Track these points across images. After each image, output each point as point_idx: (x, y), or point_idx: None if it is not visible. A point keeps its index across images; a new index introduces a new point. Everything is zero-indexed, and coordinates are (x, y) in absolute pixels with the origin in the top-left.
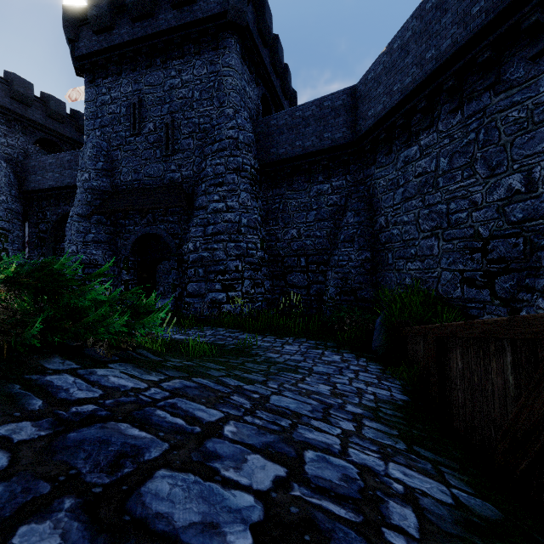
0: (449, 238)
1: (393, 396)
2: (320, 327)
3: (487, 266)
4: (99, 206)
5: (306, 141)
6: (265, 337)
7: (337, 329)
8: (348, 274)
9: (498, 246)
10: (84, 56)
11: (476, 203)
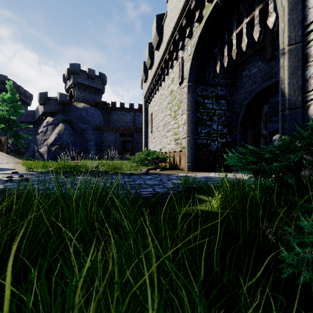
0: None
1: None
2: None
3: None
4: None
5: (24, 119)
6: None
7: None
8: None
9: None
10: None
11: None
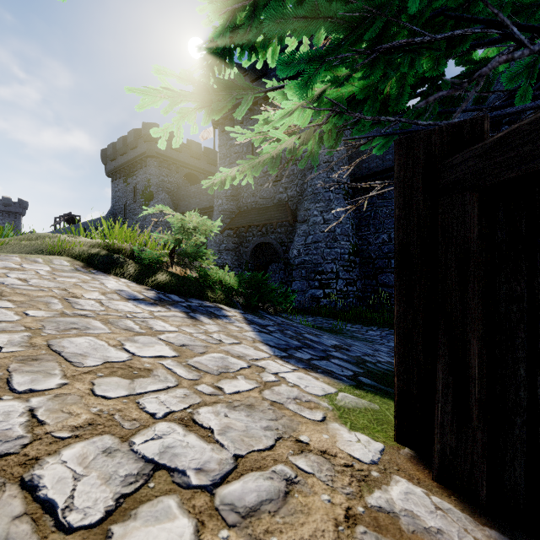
0: None
1: None
2: None
3: None
4: (229, 224)
5: None
6: (354, 325)
7: None
8: None
9: None
10: None
11: None
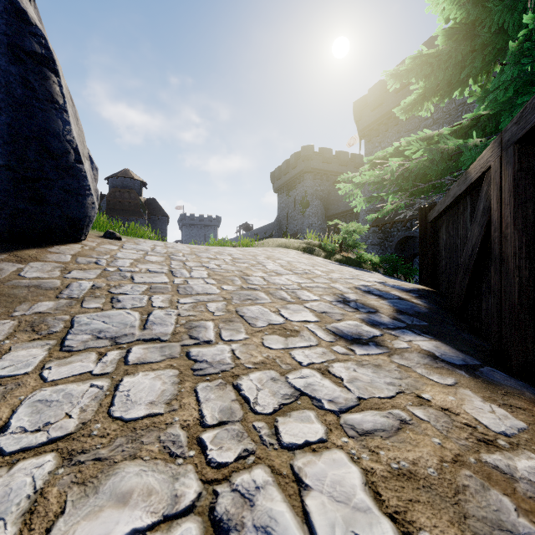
0: None
1: None
2: None
3: None
4: (374, 222)
5: None
6: None
7: None
8: None
9: None
10: (365, 128)
11: None
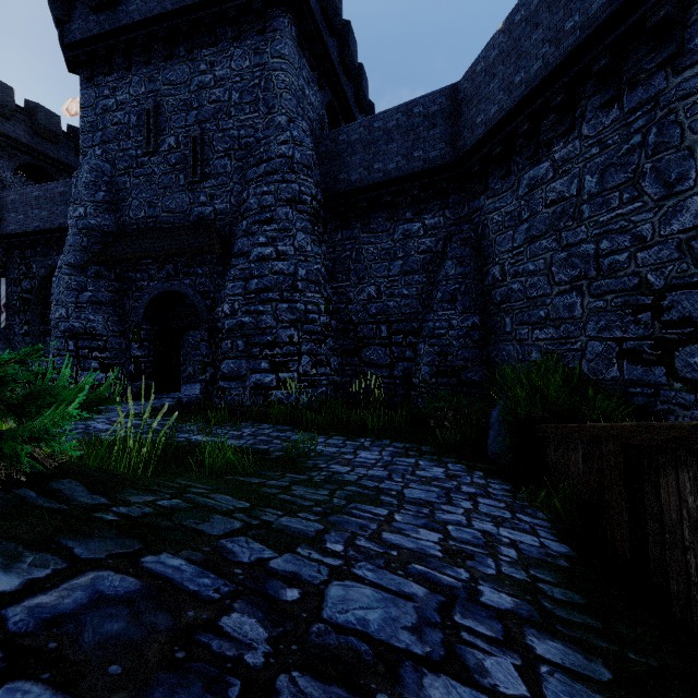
0: (599, 292)
1: (546, 547)
2: (409, 423)
3: (661, 331)
4: (98, 253)
5: (388, 163)
6: (330, 439)
7: (433, 425)
8: (447, 347)
9: (680, 300)
10: (78, 43)
11: (643, 238)
